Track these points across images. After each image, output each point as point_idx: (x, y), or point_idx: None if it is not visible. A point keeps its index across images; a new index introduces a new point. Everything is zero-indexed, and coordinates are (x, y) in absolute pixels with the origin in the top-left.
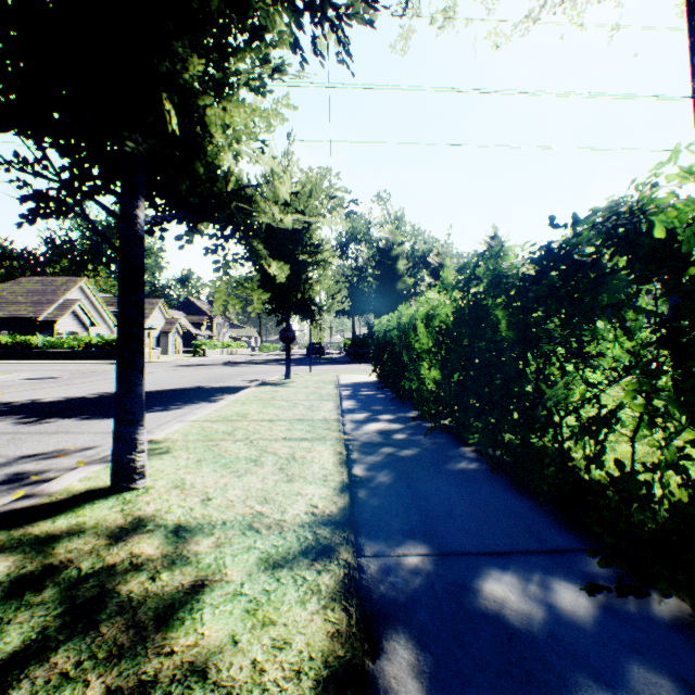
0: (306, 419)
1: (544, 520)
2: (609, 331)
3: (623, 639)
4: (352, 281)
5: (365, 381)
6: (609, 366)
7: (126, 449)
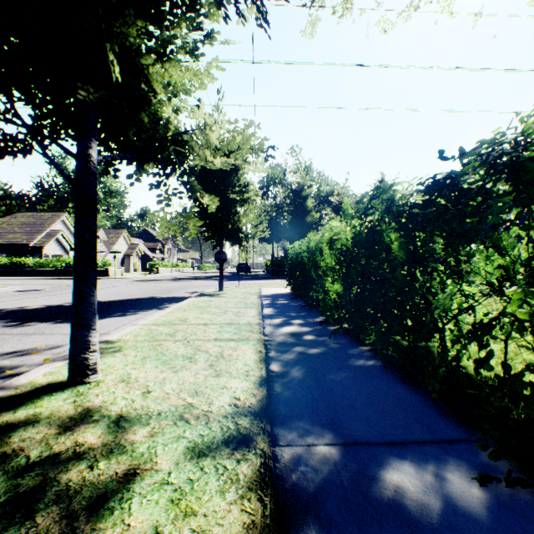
0: (234, 323)
1: (433, 412)
2: (483, 251)
3: (518, 532)
4: (271, 216)
5: (281, 293)
6: (483, 280)
7: (80, 349)
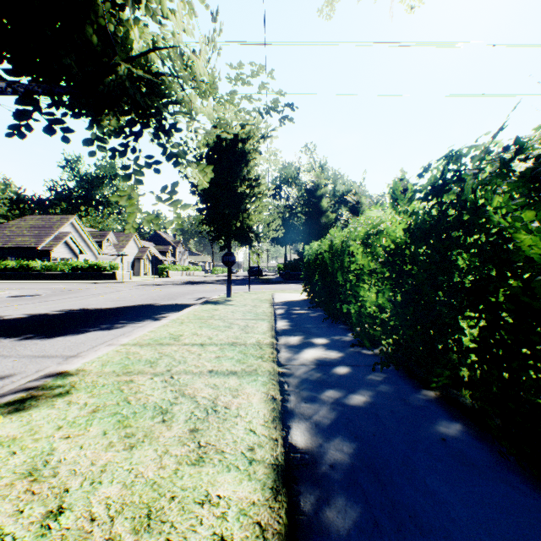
0: (239, 343)
1: None
2: None
3: None
4: (284, 217)
5: (297, 300)
6: None
7: None
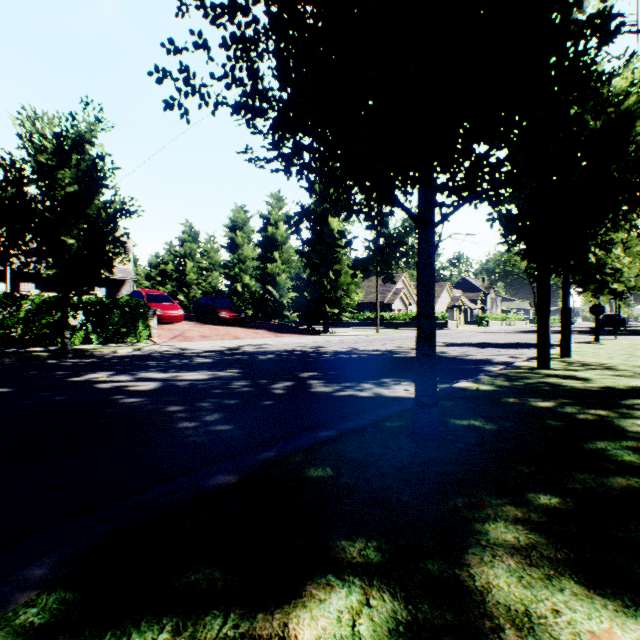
0: (627, 354)
1: None
2: None
3: None
4: None
5: None
6: None
7: (566, 346)
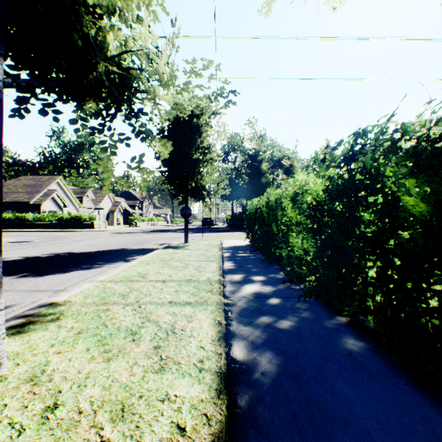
0: (193, 280)
1: None
2: None
3: None
4: (231, 177)
5: (241, 245)
6: None
7: None
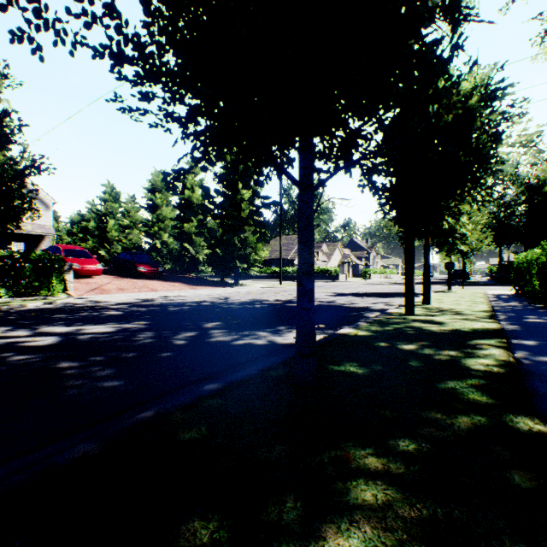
0: (471, 301)
1: None
2: None
3: None
4: (497, 217)
5: (505, 293)
6: None
7: (426, 295)
